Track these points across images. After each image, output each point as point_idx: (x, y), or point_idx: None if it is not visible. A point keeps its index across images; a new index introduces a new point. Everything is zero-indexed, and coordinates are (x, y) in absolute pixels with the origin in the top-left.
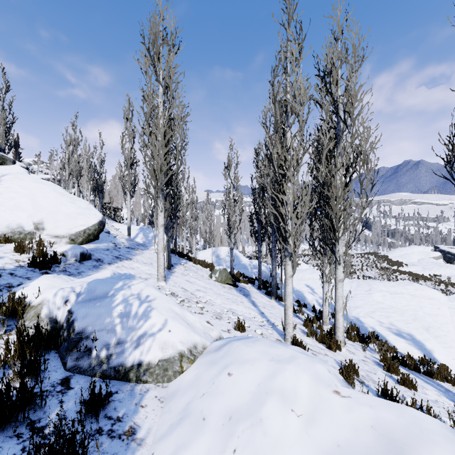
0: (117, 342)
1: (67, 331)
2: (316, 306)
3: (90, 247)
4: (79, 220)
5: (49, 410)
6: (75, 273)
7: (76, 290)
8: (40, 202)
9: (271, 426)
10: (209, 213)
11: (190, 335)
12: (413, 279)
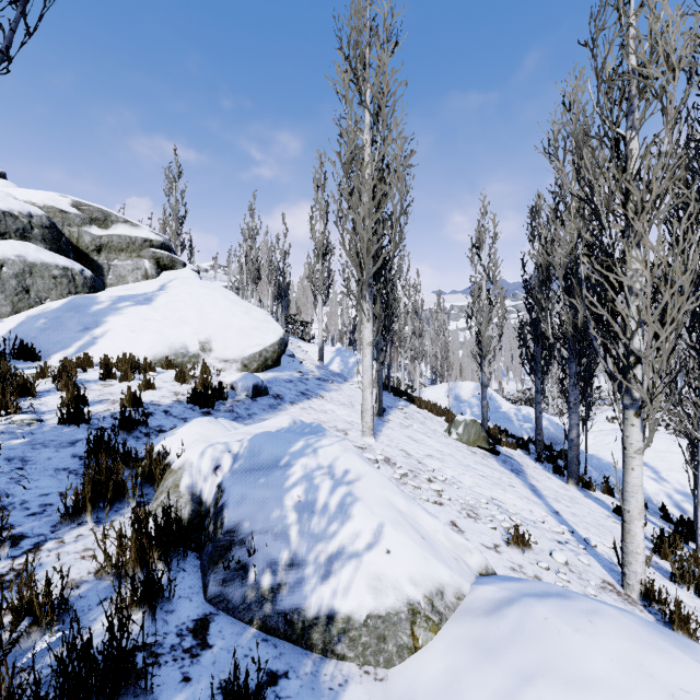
0: (291, 560)
1: (214, 523)
2: (666, 507)
3: (267, 377)
4: (254, 338)
5: (162, 697)
6: (244, 415)
7: (232, 449)
8: (208, 314)
9: None
10: (440, 327)
11: (428, 564)
12: None
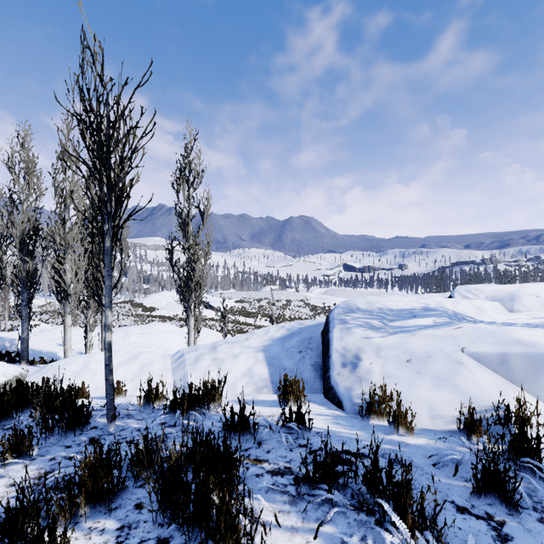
0: None
1: None
2: None
3: None
4: None
5: None
6: None
7: None
8: None
9: (95, 367)
10: None
11: (16, 368)
12: (162, 321)
